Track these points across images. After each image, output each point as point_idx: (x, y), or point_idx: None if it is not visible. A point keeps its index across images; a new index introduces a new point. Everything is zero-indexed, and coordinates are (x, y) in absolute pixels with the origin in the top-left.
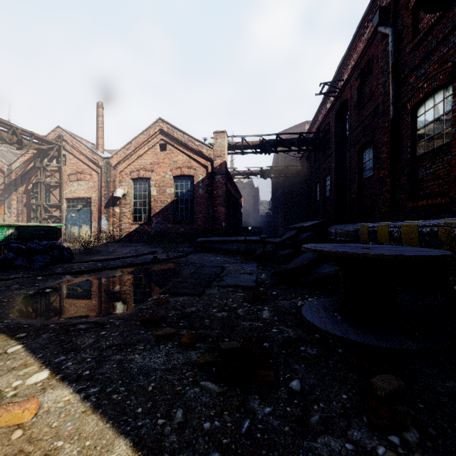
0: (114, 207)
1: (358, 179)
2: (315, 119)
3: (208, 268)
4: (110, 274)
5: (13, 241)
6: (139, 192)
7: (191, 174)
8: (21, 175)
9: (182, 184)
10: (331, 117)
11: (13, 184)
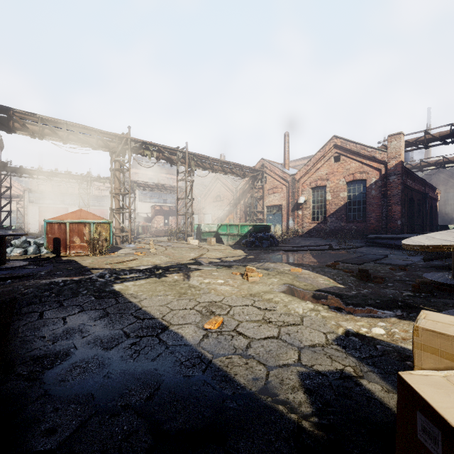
0: (297, 211)
1: None
2: None
3: (372, 255)
4: (303, 253)
5: (252, 233)
6: (316, 198)
7: (363, 178)
8: (241, 193)
9: (354, 187)
10: None
11: (238, 199)
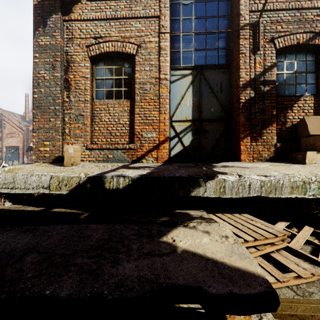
0: (31, 151)
1: None
2: None
3: None
4: None
5: None
6: None
7: None
8: None
9: None
10: None
11: None
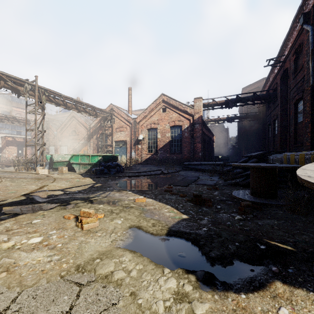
0: (138, 145)
1: (294, 123)
2: (267, 80)
3: (190, 177)
4: (143, 178)
5: (101, 162)
6: (151, 136)
7: (180, 125)
8: (94, 130)
9: (175, 130)
10: (278, 79)
11: (91, 134)
